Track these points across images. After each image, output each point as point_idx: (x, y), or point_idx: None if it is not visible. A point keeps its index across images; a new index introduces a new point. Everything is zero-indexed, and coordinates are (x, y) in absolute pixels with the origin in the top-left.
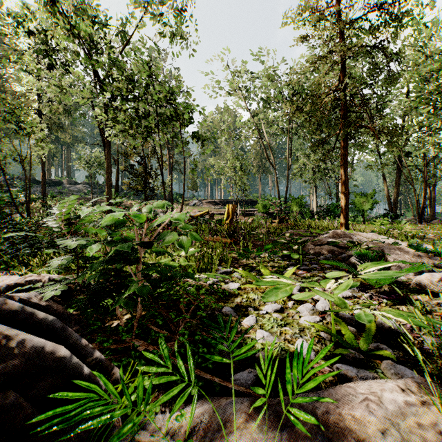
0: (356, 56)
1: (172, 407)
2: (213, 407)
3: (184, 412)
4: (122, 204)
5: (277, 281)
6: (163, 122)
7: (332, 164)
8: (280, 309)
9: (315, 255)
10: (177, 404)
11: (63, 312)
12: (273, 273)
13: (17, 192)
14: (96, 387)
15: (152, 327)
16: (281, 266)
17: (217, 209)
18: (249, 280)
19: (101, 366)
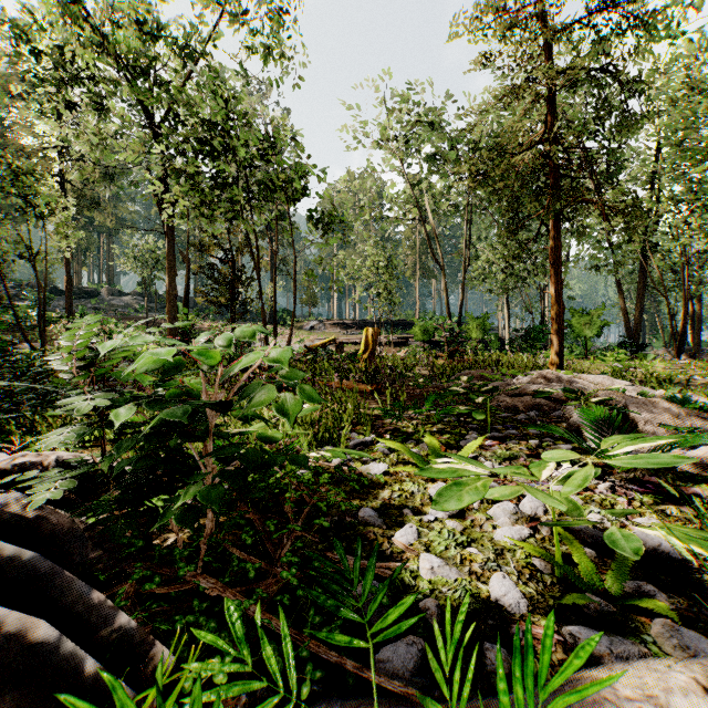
0: (576, 85)
1: None
2: None
3: None
4: (196, 328)
5: (459, 470)
6: (260, 194)
7: (535, 263)
8: (458, 511)
9: (510, 413)
10: None
11: (69, 529)
12: (442, 444)
13: (26, 308)
14: None
15: (233, 551)
16: (455, 431)
17: (348, 336)
18: (403, 456)
19: (128, 643)
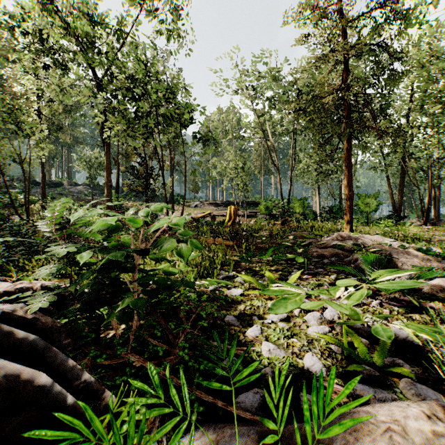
0: (360, 54)
1: (170, 434)
2: (215, 438)
3: (182, 444)
4: (123, 206)
5: (285, 290)
6: (164, 122)
7: (335, 165)
8: (286, 317)
9: (319, 259)
10: (175, 440)
11: (52, 325)
12: (277, 277)
13: (17, 193)
14: (78, 425)
15: (149, 340)
16: (285, 270)
17: (218, 211)
18: (253, 285)
19: (90, 390)
